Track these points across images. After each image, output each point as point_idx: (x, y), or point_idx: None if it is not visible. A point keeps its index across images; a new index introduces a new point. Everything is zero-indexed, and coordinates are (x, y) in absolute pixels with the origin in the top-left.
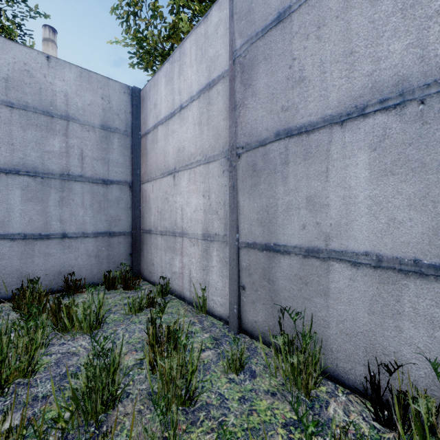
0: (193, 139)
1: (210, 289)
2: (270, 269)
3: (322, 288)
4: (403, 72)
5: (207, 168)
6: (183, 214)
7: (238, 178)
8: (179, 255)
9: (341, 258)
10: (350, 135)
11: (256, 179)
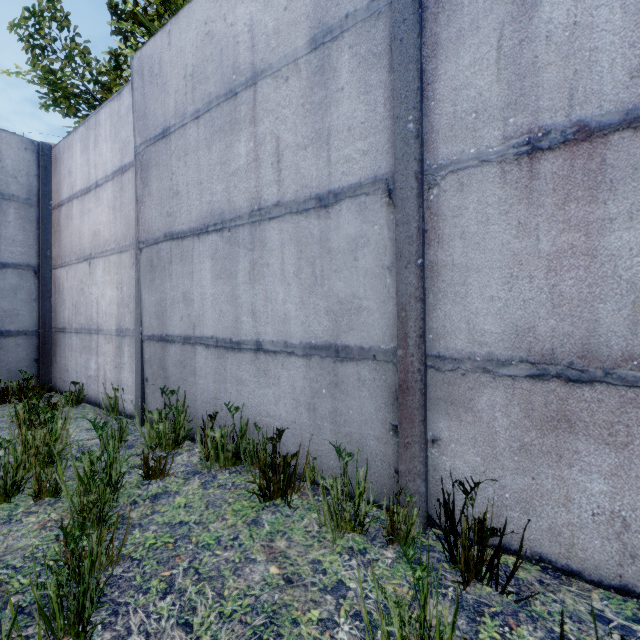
0: (108, 224)
1: (123, 387)
2: (164, 358)
3: (193, 368)
4: (222, 207)
5: (120, 258)
6: (99, 307)
7: (141, 272)
8: (94, 355)
9: (201, 342)
10: (202, 245)
11: (153, 275)
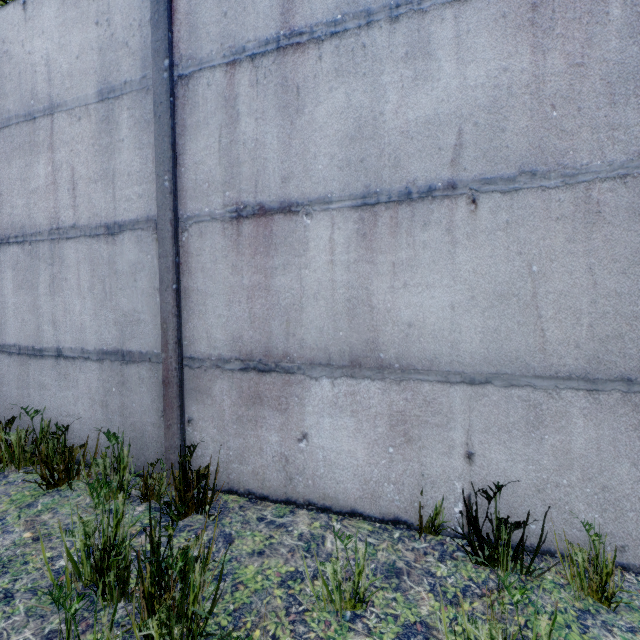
0: None
1: None
2: None
3: None
4: (23, 221)
5: None
6: None
7: None
8: None
9: (3, 350)
10: (3, 255)
11: None
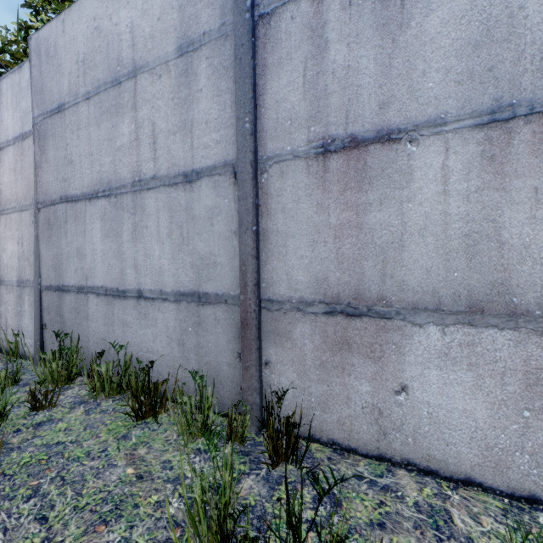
0: (9, 185)
1: (23, 333)
2: (60, 306)
3: (86, 314)
4: (110, 177)
5: (21, 216)
6: (1, 260)
7: (39, 229)
8: None
9: (92, 291)
10: (93, 208)
11: (50, 232)
